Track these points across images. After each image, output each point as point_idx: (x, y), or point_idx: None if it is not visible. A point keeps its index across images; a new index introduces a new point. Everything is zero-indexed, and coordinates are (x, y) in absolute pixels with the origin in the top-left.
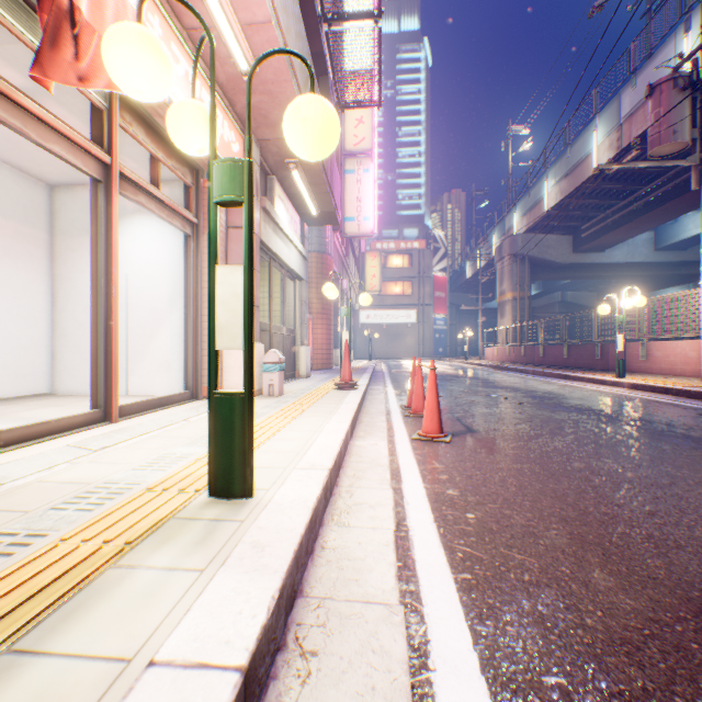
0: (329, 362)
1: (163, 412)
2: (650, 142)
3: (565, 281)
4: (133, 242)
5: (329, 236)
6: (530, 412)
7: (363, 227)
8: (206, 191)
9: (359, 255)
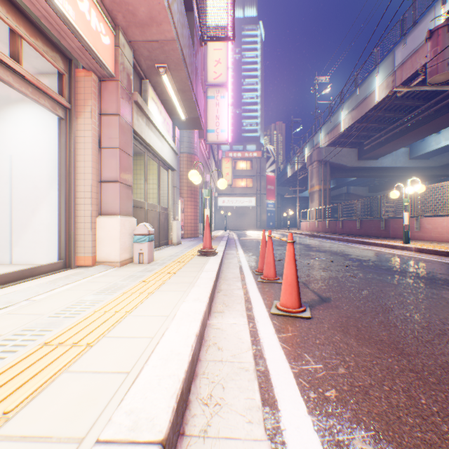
0: (196, 232)
1: (18, 287)
2: (430, 72)
3: (350, 179)
4: (16, 128)
5: (196, 142)
6: (361, 276)
7: (220, 137)
8: (79, 80)
9: (217, 159)
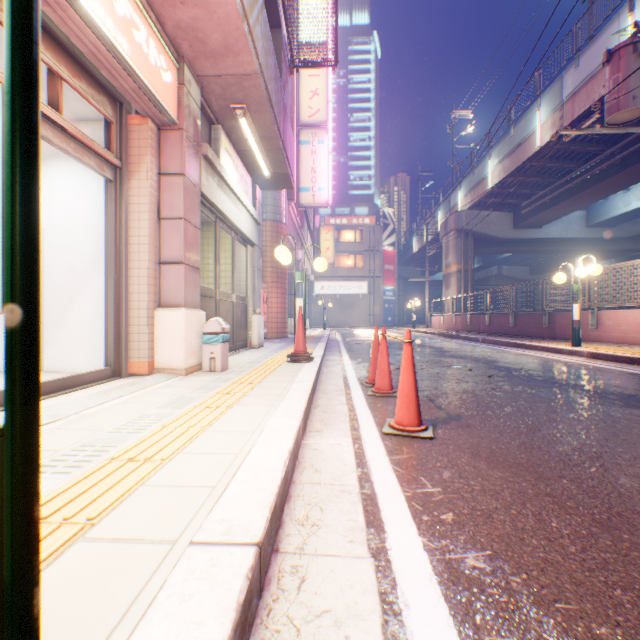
0: (284, 331)
1: (61, 399)
2: (609, 108)
3: (503, 256)
4: (48, 192)
5: (284, 205)
6: (507, 389)
7: (318, 198)
8: (132, 129)
9: (314, 228)
